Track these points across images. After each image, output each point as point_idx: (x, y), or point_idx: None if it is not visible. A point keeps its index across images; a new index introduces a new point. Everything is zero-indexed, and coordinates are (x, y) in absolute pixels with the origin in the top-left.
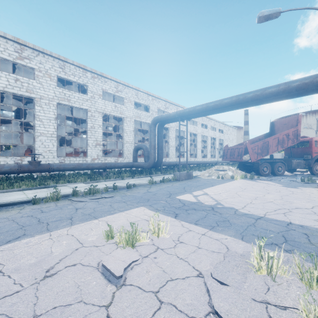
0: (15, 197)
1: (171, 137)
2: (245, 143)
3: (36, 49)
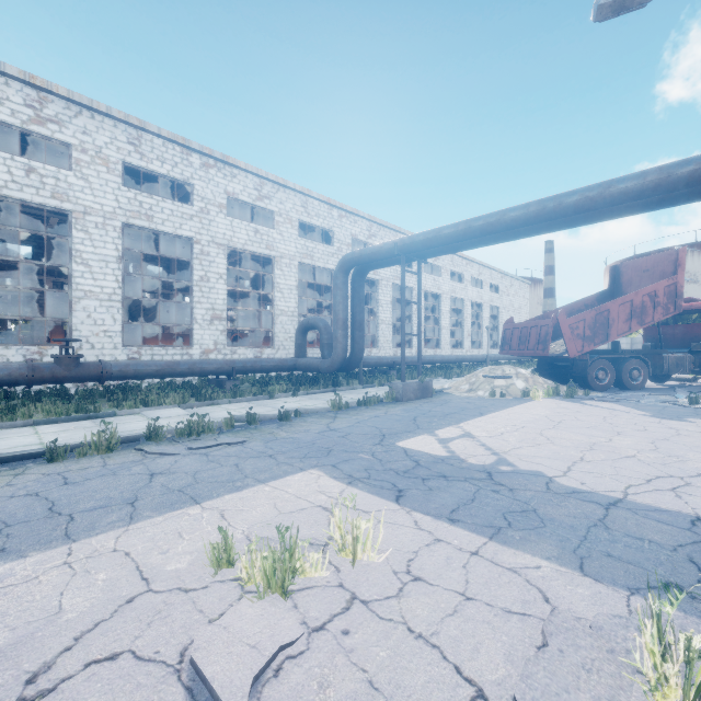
0: (12, 442)
1: (383, 302)
2: (554, 315)
3: (74, 101)
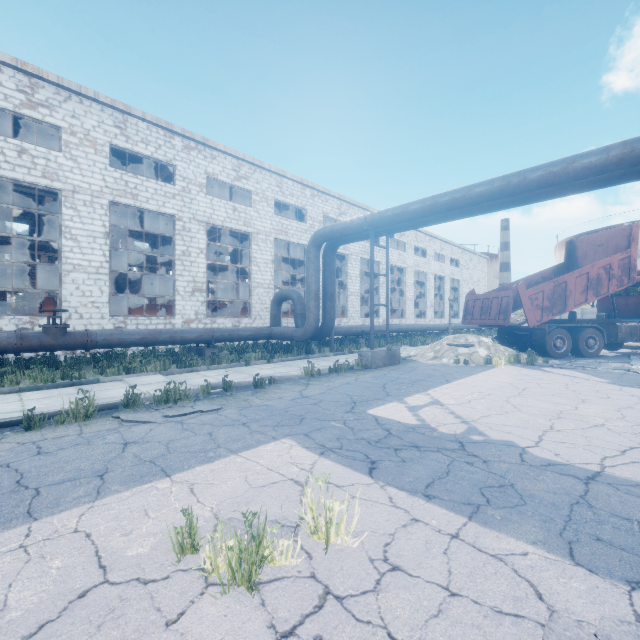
0: None
1: (352, 276)
2: (515, 287)
3: (63, 87)
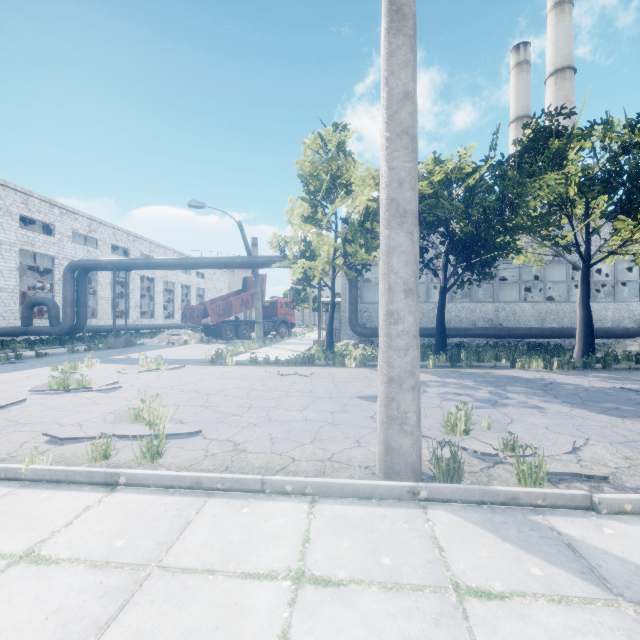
0: None
1: (103, 283)
2: (204, 303)
3: None
